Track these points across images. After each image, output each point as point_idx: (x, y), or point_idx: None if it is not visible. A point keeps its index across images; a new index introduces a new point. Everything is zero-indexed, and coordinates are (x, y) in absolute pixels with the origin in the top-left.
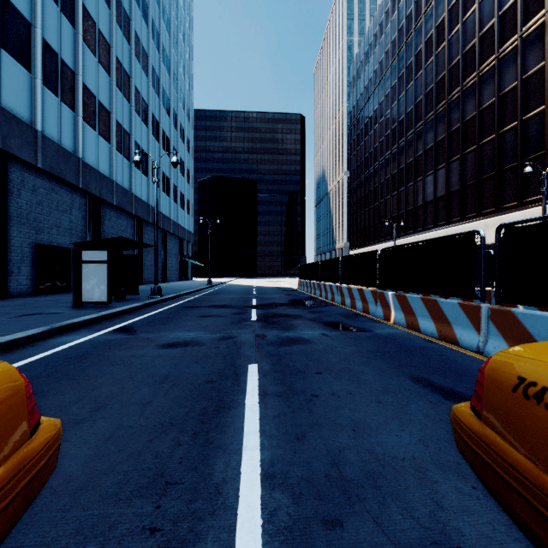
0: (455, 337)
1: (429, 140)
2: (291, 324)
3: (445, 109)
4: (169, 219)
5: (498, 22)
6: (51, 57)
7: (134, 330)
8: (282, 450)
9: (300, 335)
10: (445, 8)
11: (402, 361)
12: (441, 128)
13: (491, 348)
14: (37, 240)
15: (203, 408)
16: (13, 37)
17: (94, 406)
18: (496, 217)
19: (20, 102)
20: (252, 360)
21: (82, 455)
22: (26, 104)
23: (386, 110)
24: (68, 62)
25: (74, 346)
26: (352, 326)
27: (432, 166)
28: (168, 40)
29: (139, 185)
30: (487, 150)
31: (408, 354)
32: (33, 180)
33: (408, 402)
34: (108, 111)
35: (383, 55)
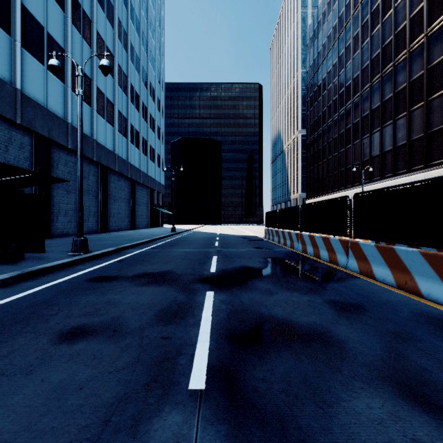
0: None
1: (401, 81)
2: None
3: (424, 43)
4: (138, 170)
5: None
6: None
7: None
8: None
9: None
10: None
11: None
12: (417, 65)
13: None
14: None
15: None
16: None
17: None
18: None
19: None
20: None
21: None
22: None
23: (347, 61)
24: None
25: None
26: None
27: (405, 108)
28: (137, 1)
29: (103, 133)
30: None
31: None
32: None
33: None
34: (61, 48)
35: (343, 8)
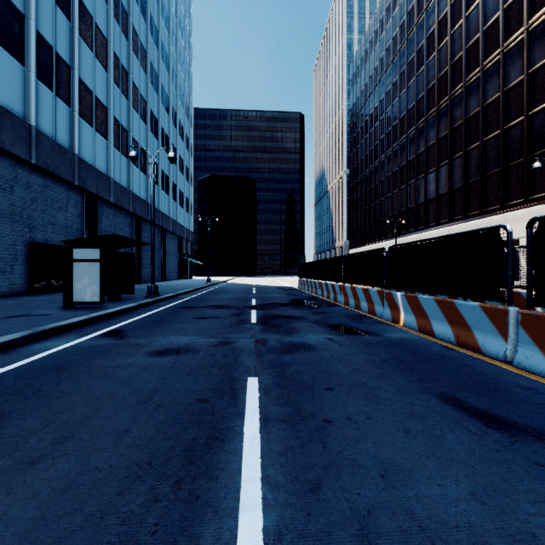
0: (477, 344)
1: (431, 137)
2: (293, 326)
3: (448, 105)
4: (168, 217)
5: (503, 16)
6: (46, 51)
7: (125, 333)
8: (292, 511)
9: (304, 340)
10: (448, 3)
11: (422, 373)
12: (443, 125)
13: (523, 357)
14: (31, 238)
15: (191, 440)
16: (5, 28)
17: (59, 436)
18: (500, 215)
19: (12, 96)
20: (251, 371)
21: (25, 518)
22: (19, 97)
23: (387, 107)
24: (64, 56)
25: (54, 353)
26: (359, 329)
27: (434, 163)
28: (167, 37)
29: (137, 183)
30: (491, 146)
31: (427, 363)
32: (27, 176)
33: (441, 430)
34: (105, 107)
35: (383, 52)
